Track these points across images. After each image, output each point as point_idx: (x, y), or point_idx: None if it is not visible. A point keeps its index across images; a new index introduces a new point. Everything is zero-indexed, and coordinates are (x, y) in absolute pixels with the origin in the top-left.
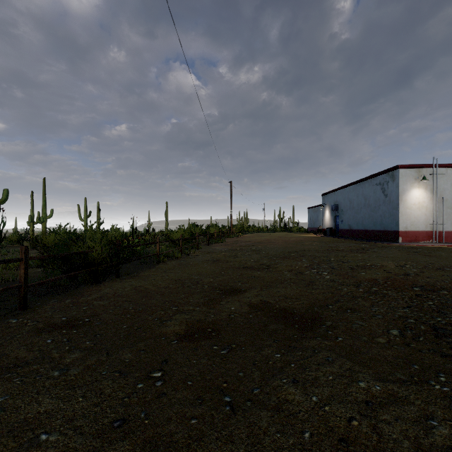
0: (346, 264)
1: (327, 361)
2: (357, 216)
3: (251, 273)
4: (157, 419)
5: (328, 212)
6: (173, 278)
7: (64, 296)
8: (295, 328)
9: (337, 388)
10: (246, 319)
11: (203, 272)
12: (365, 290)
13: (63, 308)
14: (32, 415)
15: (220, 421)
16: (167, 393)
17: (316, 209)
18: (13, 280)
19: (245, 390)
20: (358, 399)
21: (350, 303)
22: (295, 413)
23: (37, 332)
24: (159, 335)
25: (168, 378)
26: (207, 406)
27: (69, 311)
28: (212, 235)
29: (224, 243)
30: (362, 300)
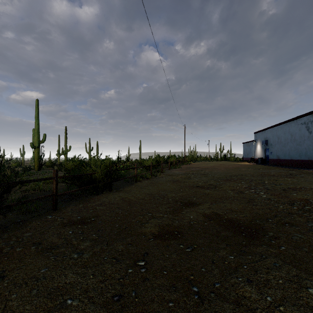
0: (278, 186)
1: (275, 266)
2: (284, 149)
3: (203, 191)
4: (144, 299)
5: (259, 146)
6: (147, 193)
7: (78, 202)
8: (243, 236)
9: (288, 292)
10: (203, 226)
11: (167, 189)
12: (299, 208)
13: (78, 210)
14: (62, 284)
15: (191, 307)
16: (149, 279)
17: (249, 144)
18: (49, 190)
19: (208, 284)
20: (309, 304)
21: (287, 218)
22: (253, 309)
23: (63, 225)
24: (140, 234)
25: (149, 267)
26: (180, 293)
27: (82, 213)
28: (172, 163)
29: (180, 168)
30: (298, 216)
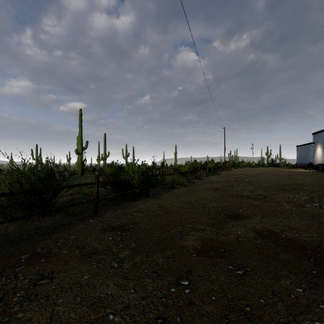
0: None
1: None
2: None
3: (249, 202)
4: None
5: (319, 150)
6: (185, 201)
7: (117, 207)
8: (311, 262)
9: None
10: (254, 244)
11: (207, 197)
12: None
13: (117, 215)
14: (103, 295)
15: None
16: (196, 303)
17: (306, 147)
18: (90, 194)
19: (271, 322)
20: None
21: None
22: None
23: (104, 230)
24: (181, 247)
25: (194, 288)
26: None
27: (120, 218)
28: (210, 169)
29: (219, 175)
30: None
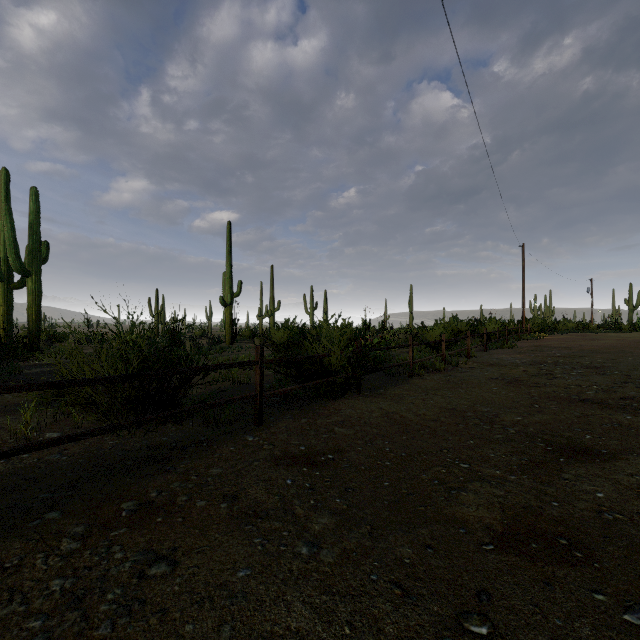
0: None
1: None
2: None
3: (608, 416)
4: None
5: None
6: (443, 405)
7: (298, 412)
8: None
9: None
10: None
11: (495, 400)
12: None
13: (299, 430)
14: (281, 630)
15: None
16: None
17: None
18: (247, 382)
19: None
20: None
21: None
22: None
23: (275, 462)
24: (451, 520)
25: None
26: None
27: (307, 437)
28: (489, 335)
29: (514, 349)
30: None
